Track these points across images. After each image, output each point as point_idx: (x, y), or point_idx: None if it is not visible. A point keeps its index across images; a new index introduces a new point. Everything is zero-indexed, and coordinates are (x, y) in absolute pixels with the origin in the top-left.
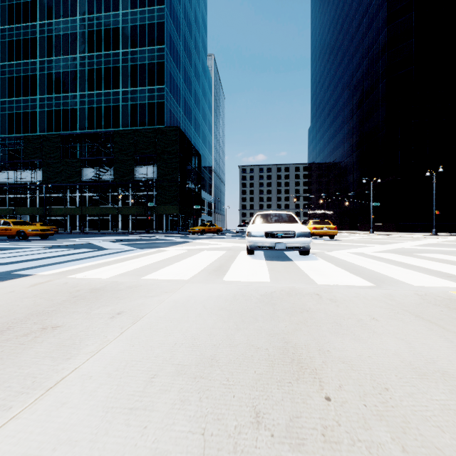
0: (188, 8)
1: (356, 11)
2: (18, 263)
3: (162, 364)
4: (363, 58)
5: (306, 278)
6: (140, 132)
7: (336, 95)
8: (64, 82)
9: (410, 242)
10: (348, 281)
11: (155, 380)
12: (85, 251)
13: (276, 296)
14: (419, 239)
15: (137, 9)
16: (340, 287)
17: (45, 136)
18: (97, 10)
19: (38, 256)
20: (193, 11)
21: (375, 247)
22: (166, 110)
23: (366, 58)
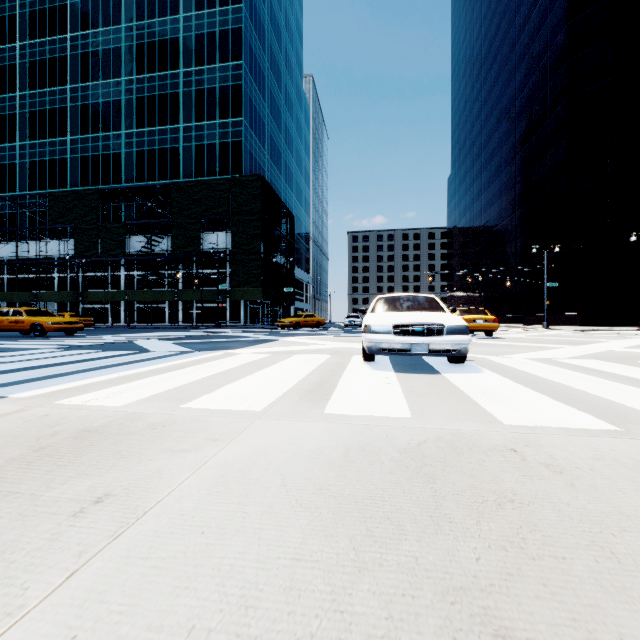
0: (276, 9)
1: (520, 2)
2: None
3: None
4: (530, 70)
5: (477, 410)
6: (208, 183)
7: (490, 127)
8: (104, 116)
9: (616, 342)
10: (558, 417)
11: None
12: (114, 355)
13: (431, 453)
14: (625, 337)
15: (204, 11)
16: (550, 432)
17: (78, 192)
18: (150, 14)
19: (39, 362)
20: (283, 13)
21: (566, 350)
22: (244, 152)
23: (536, 71)
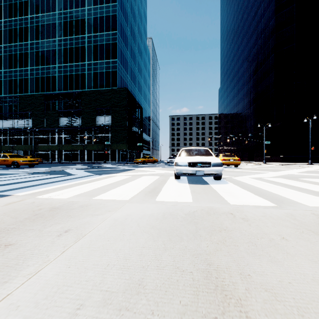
0: (133, 5)
1: (253, 5)
2: (4, 186)
3: (90, 290)
4: (257, 38)
5: (221, 199)
6: (100, 92)
7: (238, 65)
8: (47, 57)
9: (294, 170)
10: (254, 201)
11: (80, 312)
12: (56, 176)
13: (198, 215)
14: (300, 168)
15: (97, 6)
16: (249, 207)
17: (34, 95)
18: (70, 7)
19: (21, 180)
20: (137, 7)
21: (269, 173)
22: (118, 76)
23: (260, 38)
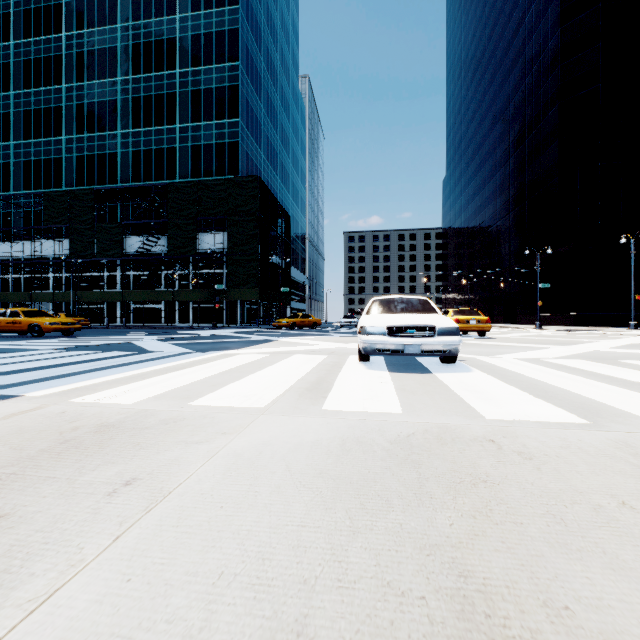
0: (272, 10)
1: (514, 6)
2: (6, 376)
3: None
4: (524, 74)
5: (463, 407)
6: (205, 184)
7: (484, 130)
8: (100, 116)
9: (604, 342)
10: (536, 412)
11: None
12: (116, 356)
13: (418, 443)
14: (614, 337)
15: (200, 12)
16: (527, 425)
17: (74, 192)
18: (146, 14)
19: (43, 362)
20: (279, 14)
21: (554, 350)
22: (241, 153)
23: (529, 75)
